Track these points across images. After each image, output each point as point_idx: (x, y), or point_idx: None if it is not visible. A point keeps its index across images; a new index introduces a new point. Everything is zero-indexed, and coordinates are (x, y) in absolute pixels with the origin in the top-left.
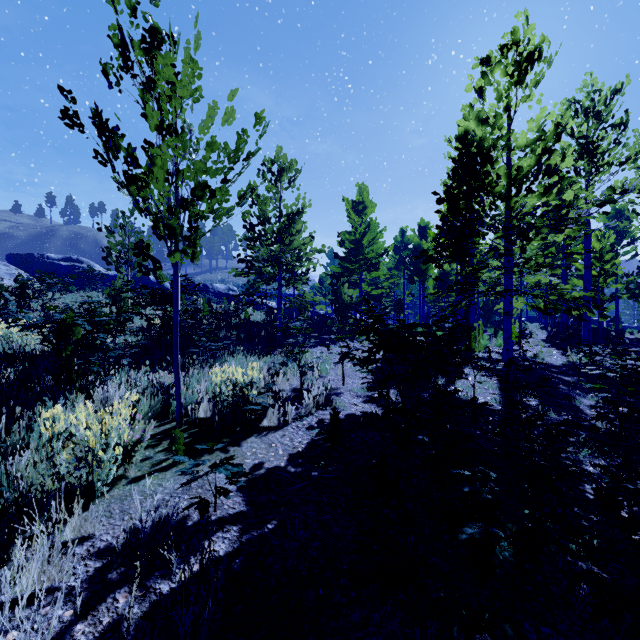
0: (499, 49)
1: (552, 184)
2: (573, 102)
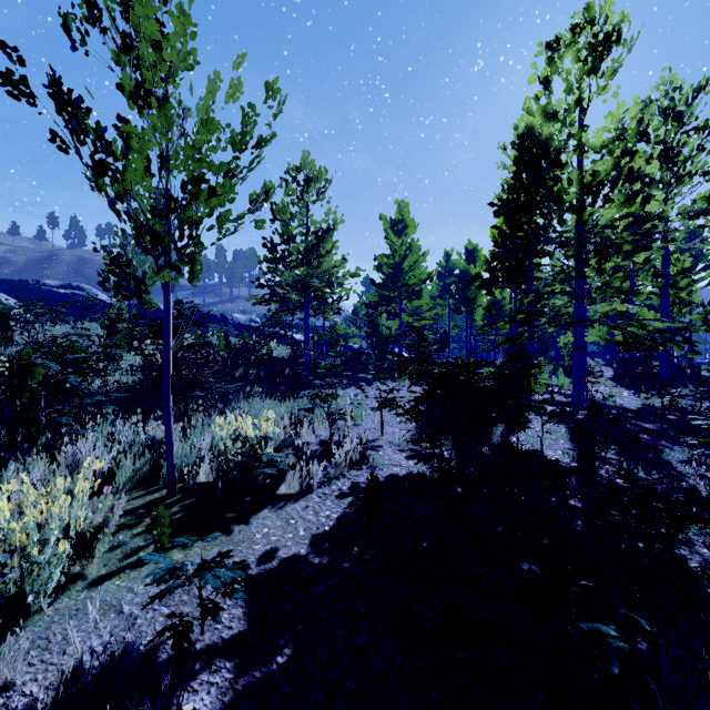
0: (570, 29)
1: (636, 191)
2: (648, 102)
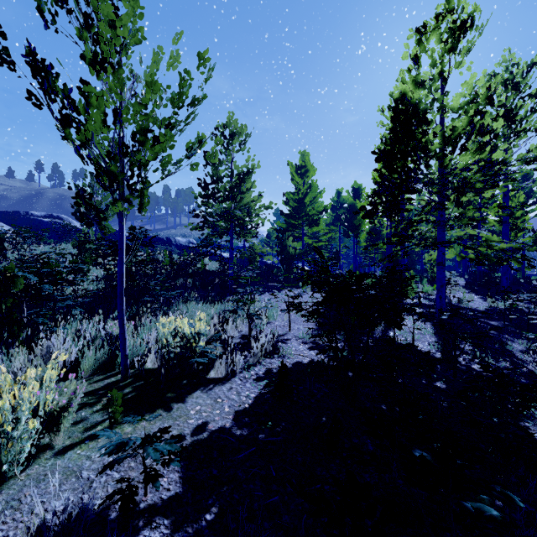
0: (434, 17)
1: (486, 142)
2: (493, 75)
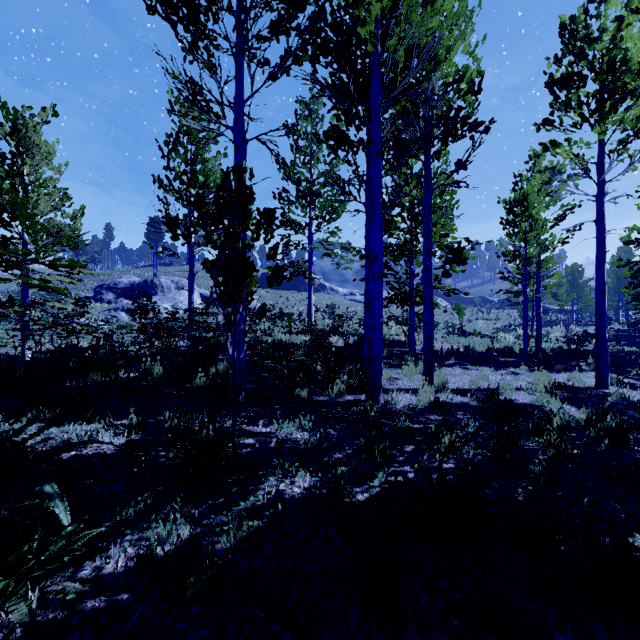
0: None
1: None
2: None
